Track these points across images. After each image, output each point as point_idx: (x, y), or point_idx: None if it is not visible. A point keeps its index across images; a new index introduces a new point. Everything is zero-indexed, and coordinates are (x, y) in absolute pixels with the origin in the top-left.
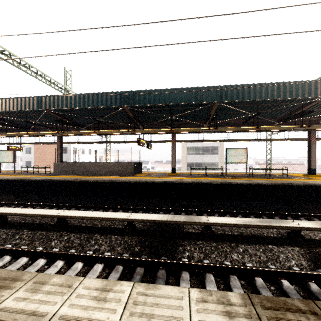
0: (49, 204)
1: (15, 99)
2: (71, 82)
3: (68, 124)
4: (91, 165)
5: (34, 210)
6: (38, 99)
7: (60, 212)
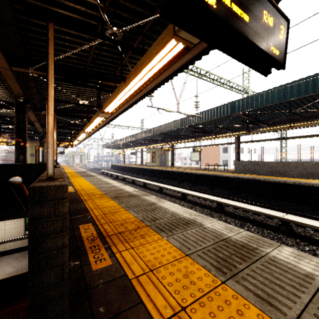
0: (244, 201)
1: (212, 109)
2: (249, 80)
3: (252, 123)
4: (277, 165)
5: (251, 207)
6: (231, 104)
7: (283, 215)
